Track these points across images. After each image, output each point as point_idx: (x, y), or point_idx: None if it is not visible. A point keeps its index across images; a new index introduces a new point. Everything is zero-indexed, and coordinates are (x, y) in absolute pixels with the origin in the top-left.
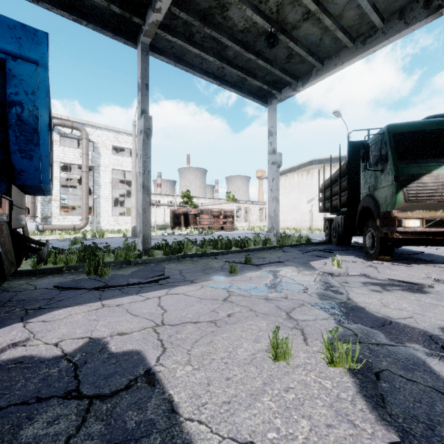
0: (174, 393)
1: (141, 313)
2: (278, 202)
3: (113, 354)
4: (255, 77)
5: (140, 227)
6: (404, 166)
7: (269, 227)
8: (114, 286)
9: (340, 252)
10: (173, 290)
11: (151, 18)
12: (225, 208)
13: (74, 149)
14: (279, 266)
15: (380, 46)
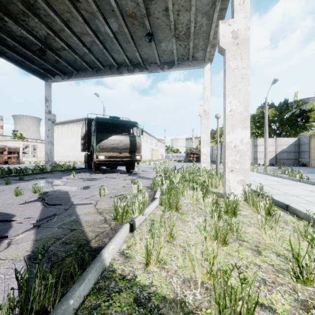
0: None
1: None
2: (53, 144)
3: None
4: (33, 63)
5: None
6: (99, 135)
7: (46, 160)
8: None
9: (85, 172)
10: None
11: None
12: (11, 145)
13: None
14: (42, 179)
15: (103, 76)
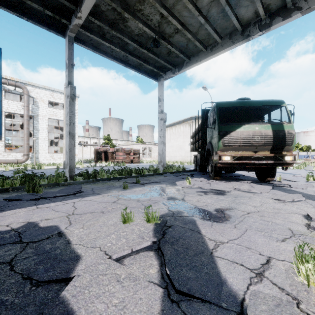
0: (71, 238)
1: (61, 210)
2: (164, 144)
3: (41, 227)
4: (148, 63)
5: (67, 161)
6: (223, 126)
7: (159, 160)
8: (45, 197)
9: (198, 176)
10: (84, 198)
11: (74, 22)
12: (135, 148)
13: (17, 102)
14: (156, 184)
15: (220, 53)
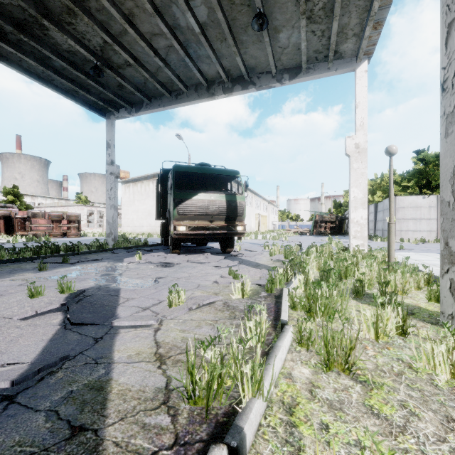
0: None
1: None
2: (116, 209)
3: None
4: (89, 92)
5: None
6: (179, 193)
7: (108, 232)
8: None
9: (160, 251)
10: None
11: None
12: (73, 211)
13: None
14: (94, 263)
15: (186, 104)
